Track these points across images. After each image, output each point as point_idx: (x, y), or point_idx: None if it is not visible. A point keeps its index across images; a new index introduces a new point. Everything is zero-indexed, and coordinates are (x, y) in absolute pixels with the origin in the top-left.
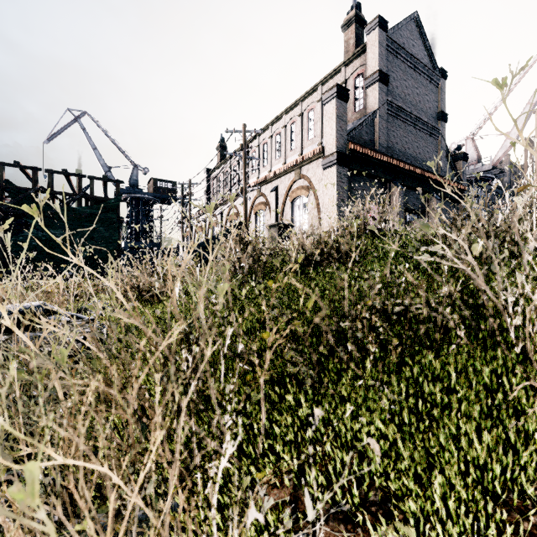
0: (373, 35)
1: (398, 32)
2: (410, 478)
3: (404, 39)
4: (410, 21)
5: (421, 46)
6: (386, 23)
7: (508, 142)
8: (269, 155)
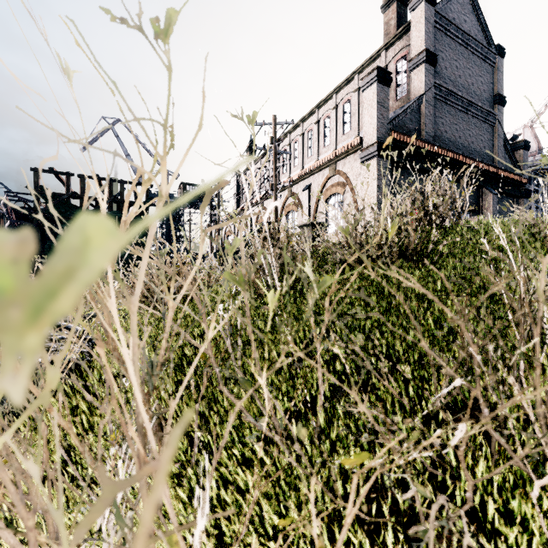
0: (419, 11)
1: (448, 6)
2: None
3: (455, 13)
4: None
5: (474, 21)
6: None
7: None
8: (301, 153)
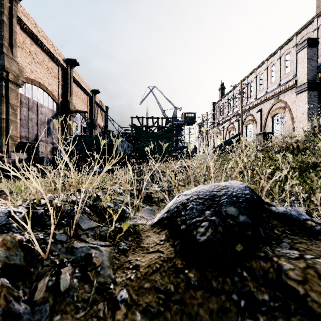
0: None
1: None
2: None
3: None
4: None
5: None
6: None
7: None
8: (255, 88)
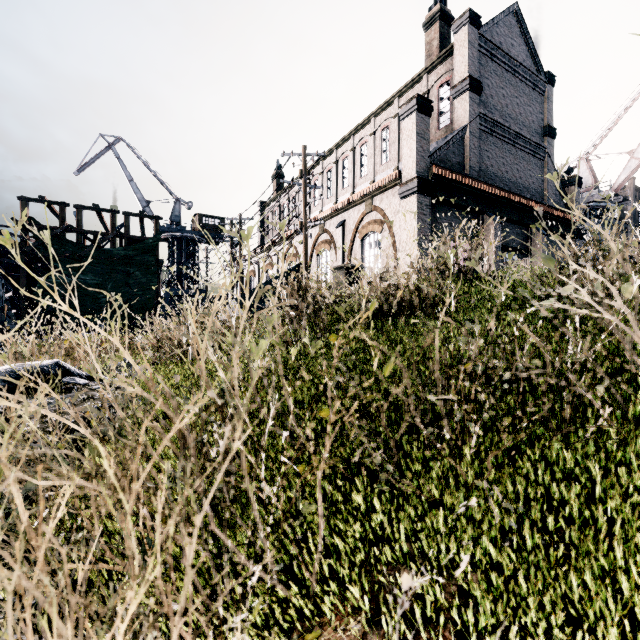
0: (462, 34)
1: (494, 29)
2: (541, 635)
3: (501, 37)
4: (509, 15)
5: (522, 45)
6: (478, 19)
7: (632, 162)
8: (335, 184)
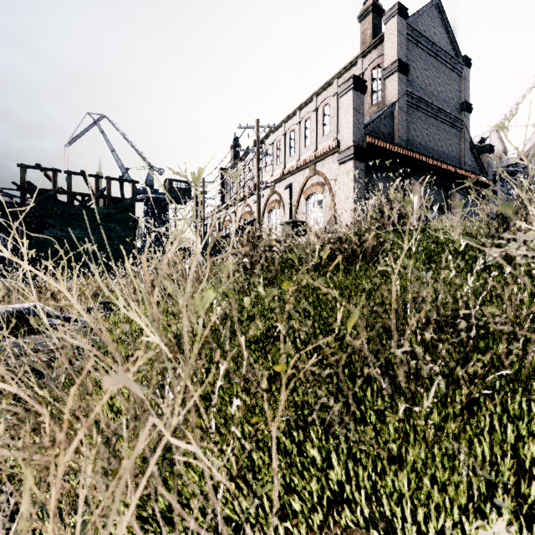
0: (392, 23)
1: (419, 19)
2: None
3: (425, 26)
4: (431, 7)
5: (443, 33)
6: (406, 10)
7: None
8: (283, 153)
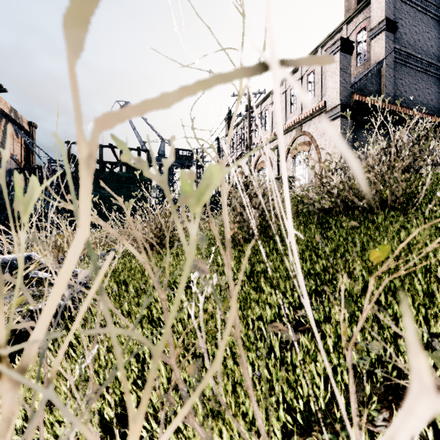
0: None
1: None
2: None
3: None
4: None
5: None
6: None
7: None
8: (270, 120)
